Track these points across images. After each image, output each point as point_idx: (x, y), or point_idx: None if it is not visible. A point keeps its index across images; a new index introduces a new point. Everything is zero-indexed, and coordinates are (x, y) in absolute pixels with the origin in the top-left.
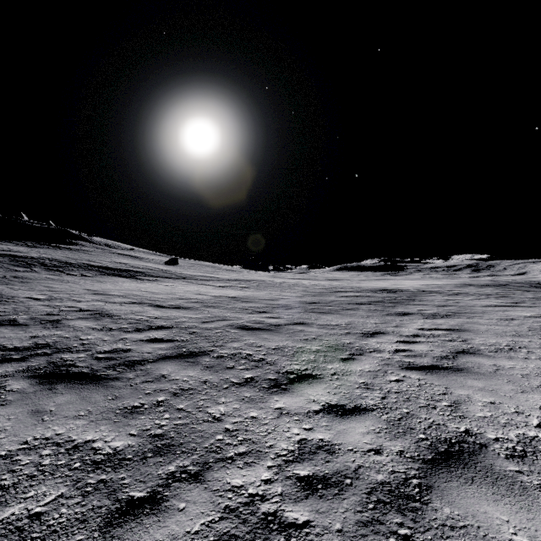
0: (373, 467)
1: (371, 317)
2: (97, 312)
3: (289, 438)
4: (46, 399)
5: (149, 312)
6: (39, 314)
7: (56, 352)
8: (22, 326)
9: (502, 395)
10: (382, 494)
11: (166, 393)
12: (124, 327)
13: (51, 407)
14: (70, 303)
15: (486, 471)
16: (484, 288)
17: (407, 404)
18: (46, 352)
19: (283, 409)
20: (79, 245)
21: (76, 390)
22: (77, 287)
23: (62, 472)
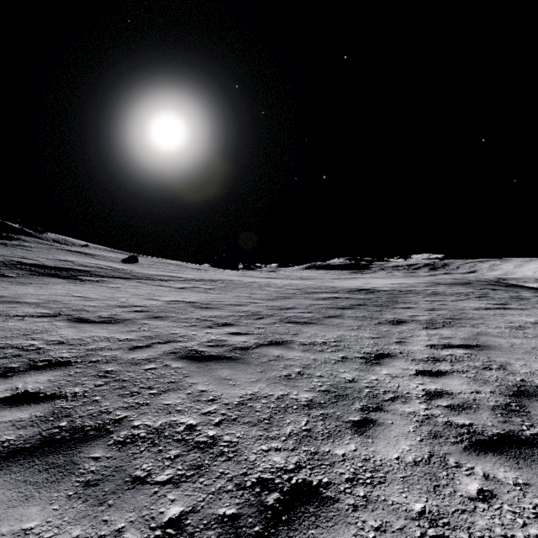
0: None
1: (363, 328)
2: None
3: None
4: None
5: (55, 331)
6: None
7: None
8: None
9: None
10: None
11: None
12: None
13: None
14: None
15: None
16: (455, 287)
17: None
18: None
19: None
20: (20, 240)
21: None
22: None
23: None
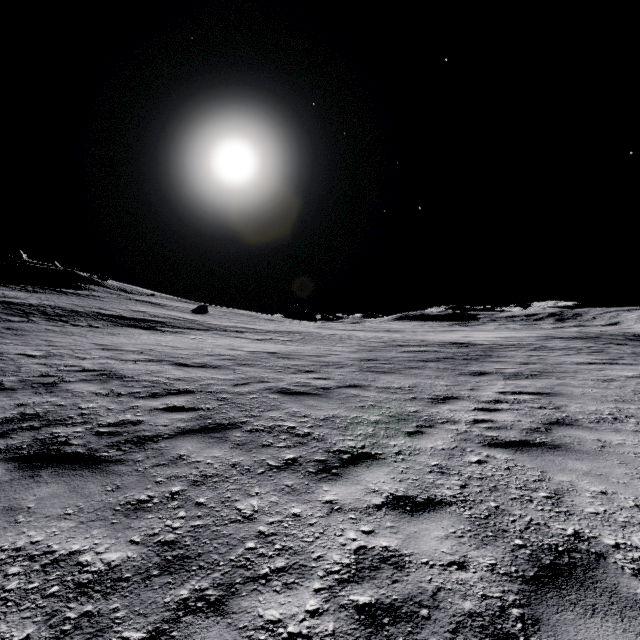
0: (457, 590)
1: (441, 377)
2: (104, 372)
3: (343, 545)
4: (24, 491)
5: (168, 372)
6: (31, 376)
7: (46, 425)
8: (7, 391)
9: (614, 481)
10: (472, 632)
11: (184, 481)
12: (136, 392)
13: (29, 503)
14: (72, 361)
15: (609, 595)
16: (573, 341)
17: (494, 495)
18: (34, 425)
19: (335, 503)
20: (89, 290)
21: (66, 477)
22: (83, 341)
23: (33, 602)
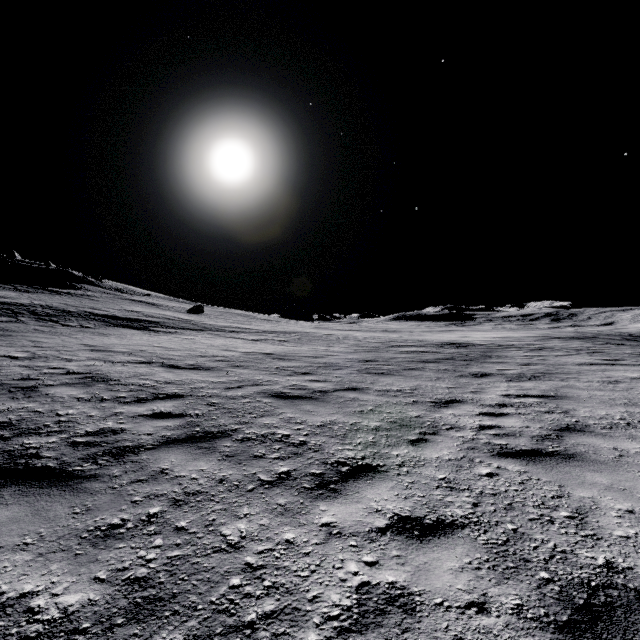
0: None
1: (441, 379)
2: (90, 375)
3: (343, 581)
4: None
5: (158, 374)
6: (10, 379)
7: (17, 434)
8: None
9: None
10: None
11: (163, 500)
12: (121, 396)
13: None
14: (57, 363)
15: None
16: (571, 342)
17: (510, 515)
18: (4, 434)
19: (333, 526)
20: (83, 289)
21: (30, 497)
22: (71, 342)
23: None
